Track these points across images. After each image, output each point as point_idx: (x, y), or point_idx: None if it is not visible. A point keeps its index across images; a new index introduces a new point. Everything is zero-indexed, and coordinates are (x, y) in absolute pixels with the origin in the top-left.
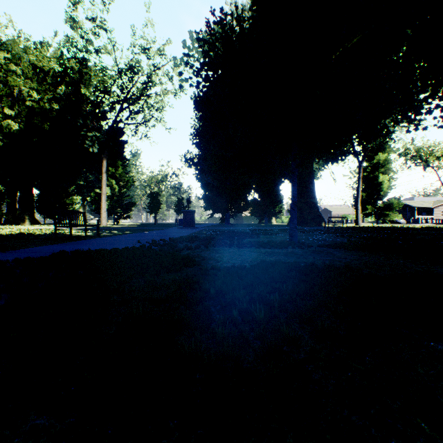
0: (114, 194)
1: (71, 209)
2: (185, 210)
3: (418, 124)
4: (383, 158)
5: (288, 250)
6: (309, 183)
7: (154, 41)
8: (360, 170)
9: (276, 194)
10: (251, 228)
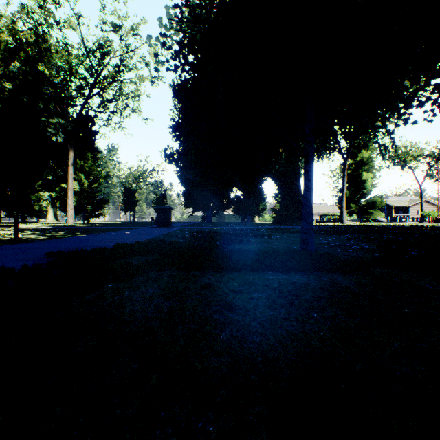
0: (83, 190)
1: (37, 206)
2: (159, 207)
3: (408, 118)
4: (366, 156)
5: (322, 278)
6: (294, 179)
7: (125, 16)
8: (345, 167)
9: (259, 191)
10: (235, 228)
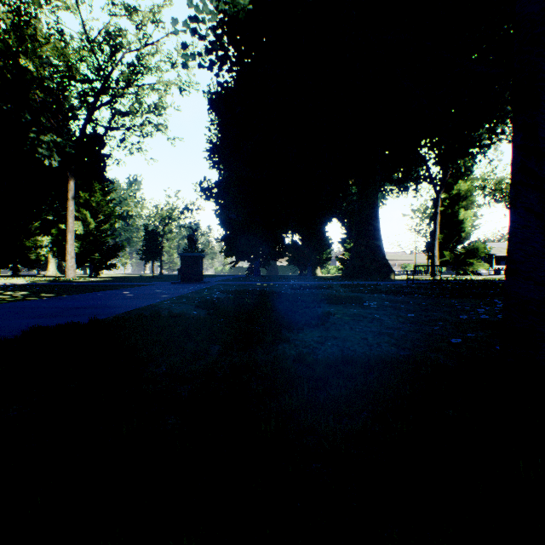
0: (89, 232)
1: (34, 255)
2: (184, 254)
3: None
4: (464, 188)
5: None
6: (372, 217)
7: None
8: (437, 203)
9: (323, 235)
10: (293, 284)
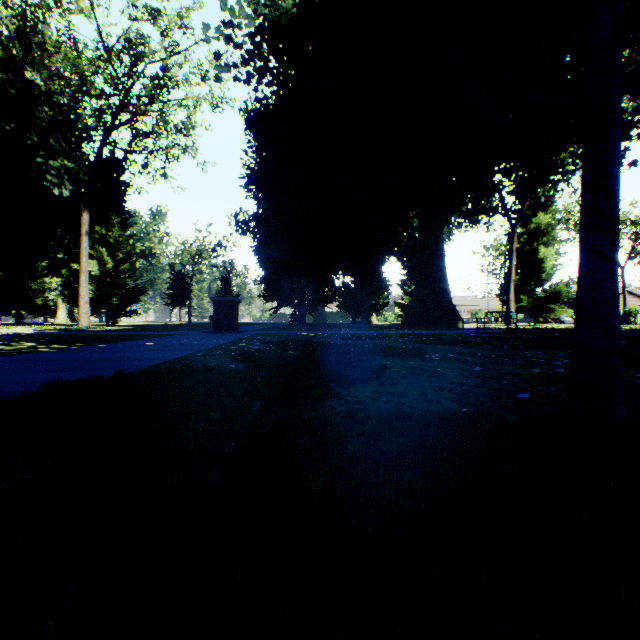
0: (105, 273)
1: (41, 299)
2: (217, 299)
3: (622, 156)
4: (544, 222)
5: None
6: (436, 256)
7: None
8: (513, 238)
9: (379, 276)
10: (344, 333)
